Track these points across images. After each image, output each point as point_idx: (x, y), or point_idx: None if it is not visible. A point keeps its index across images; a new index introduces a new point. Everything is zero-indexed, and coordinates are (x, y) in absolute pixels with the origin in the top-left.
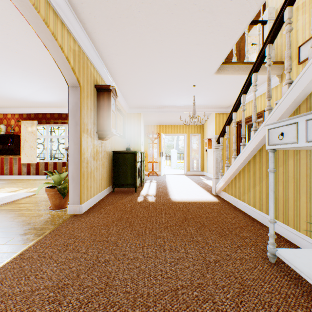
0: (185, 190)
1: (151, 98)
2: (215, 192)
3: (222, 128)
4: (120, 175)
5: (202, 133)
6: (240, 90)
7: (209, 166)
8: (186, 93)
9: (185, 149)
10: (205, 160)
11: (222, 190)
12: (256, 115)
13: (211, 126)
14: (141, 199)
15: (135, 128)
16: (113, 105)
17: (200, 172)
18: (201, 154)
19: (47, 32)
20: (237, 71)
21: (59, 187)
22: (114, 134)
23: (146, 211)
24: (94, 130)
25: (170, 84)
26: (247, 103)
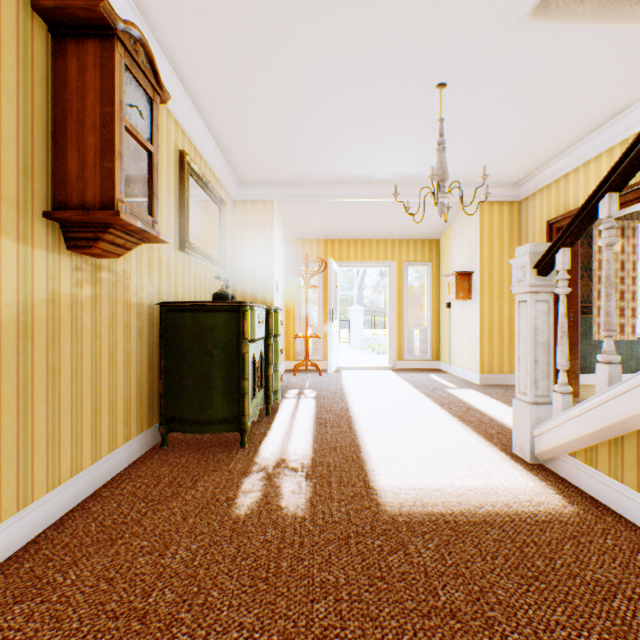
0: (411, 438)
1: (300, 145)
2: (530, 452)
3: (497, 243)
4: (187, 387)
5: (434, 262)
6: (581, 112)
7: (457, 347)
8: (410, 125)
9: (391, 303)
10: (446, 331)
11: (566, 453)
12: (635, 190)
13: (464, 238)
14: (251, 494)
15: (258, 244)
16: (137, 110)
17: (429, 363)
18: (432, 316)
19: None
20: (614, 6)
21: None
22: (136, 228)
23: (251, 635)
24: (26, 201)
25: (363, 74)
26: (592, 159)
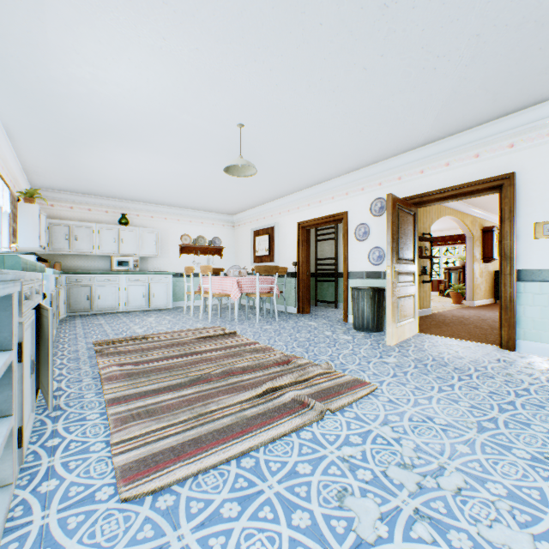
0: None
1: None
2: None
3: None
4: None
5: None
6: None
7: None
8: None
9: None
10: None
11: None
12: None
13: None
14: None
15: None
16: (494, 238)
17: None
18: None
19: (461, 223)
20: None
21: (458, 292)
22: (495, 259)
23: None
24: (479, 258)
25: None
26: None
